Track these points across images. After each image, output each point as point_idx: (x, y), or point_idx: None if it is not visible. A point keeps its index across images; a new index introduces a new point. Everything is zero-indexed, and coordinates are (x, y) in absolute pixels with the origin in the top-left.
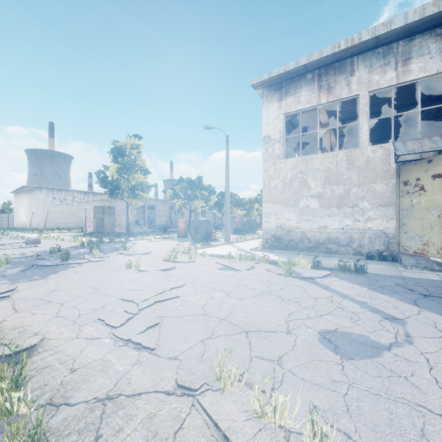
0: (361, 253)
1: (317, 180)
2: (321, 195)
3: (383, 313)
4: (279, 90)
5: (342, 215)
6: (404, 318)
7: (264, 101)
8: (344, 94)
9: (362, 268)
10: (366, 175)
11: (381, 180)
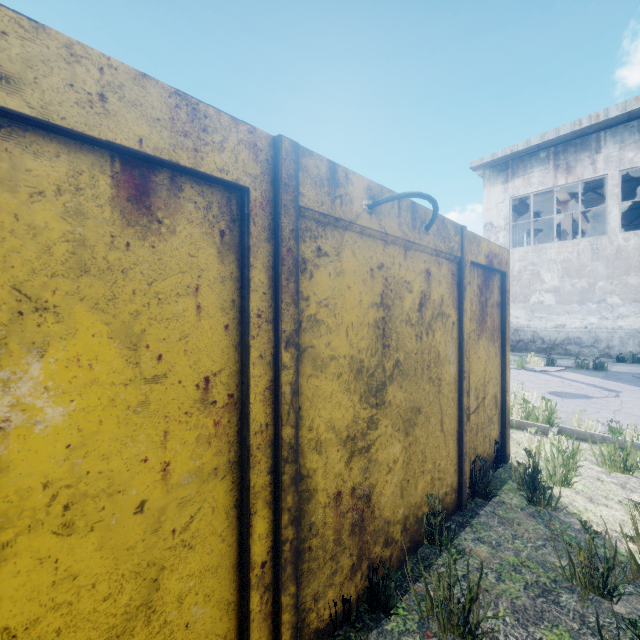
0: (610, 355)
1: (553, 272)
2: (558, 290)
3: (606, 388)
4: (504, 171)
5: (585, 312)
6: (622, 391)
7: (485, 184)
8: (588, 175)
9: (602, 366)
10: (616, 266)
11: (636, 272)
